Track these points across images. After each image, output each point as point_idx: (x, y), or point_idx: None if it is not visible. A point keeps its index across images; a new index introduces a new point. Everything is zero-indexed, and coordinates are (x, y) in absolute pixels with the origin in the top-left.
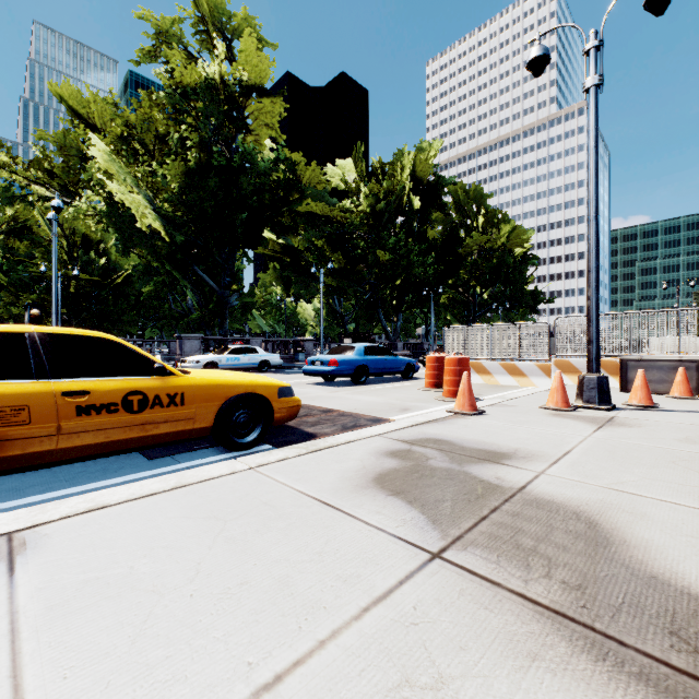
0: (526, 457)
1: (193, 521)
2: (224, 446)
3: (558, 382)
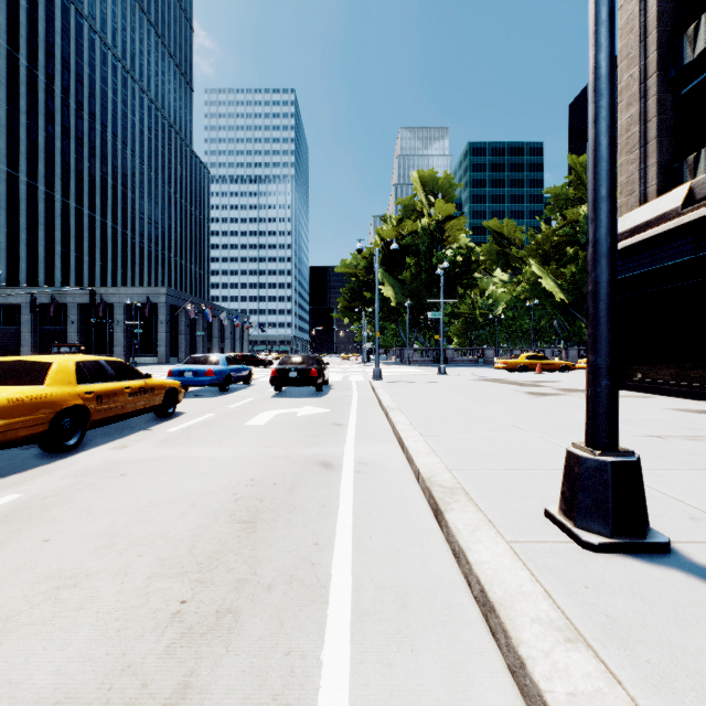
0: None
1: None
2: None
3: None
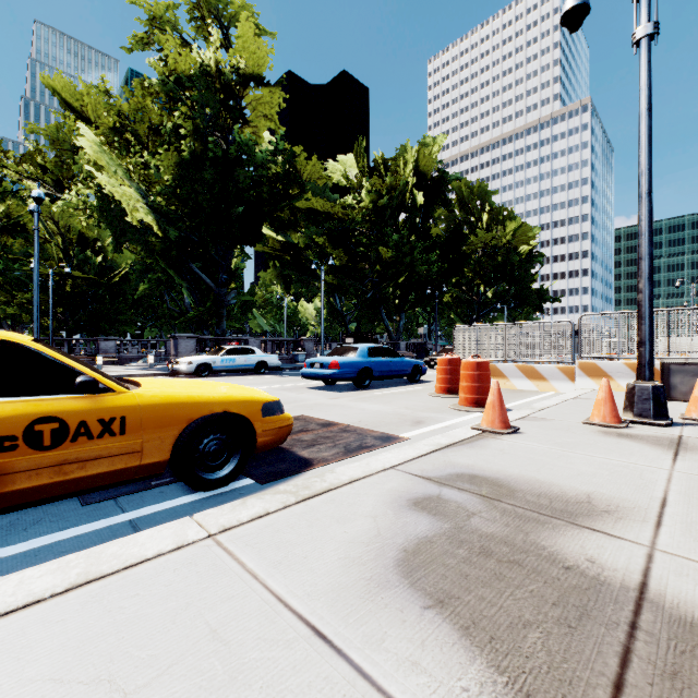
0: (610, 510)
1: (63, 695)
2: (186, 485)
3: (606, 392)
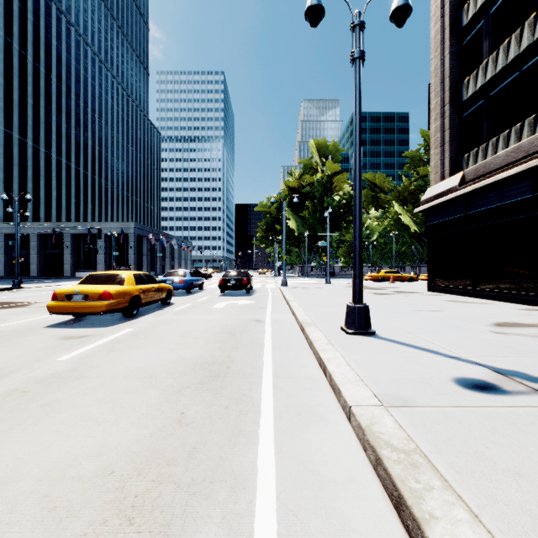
0: None
1: None
2: None
3: None
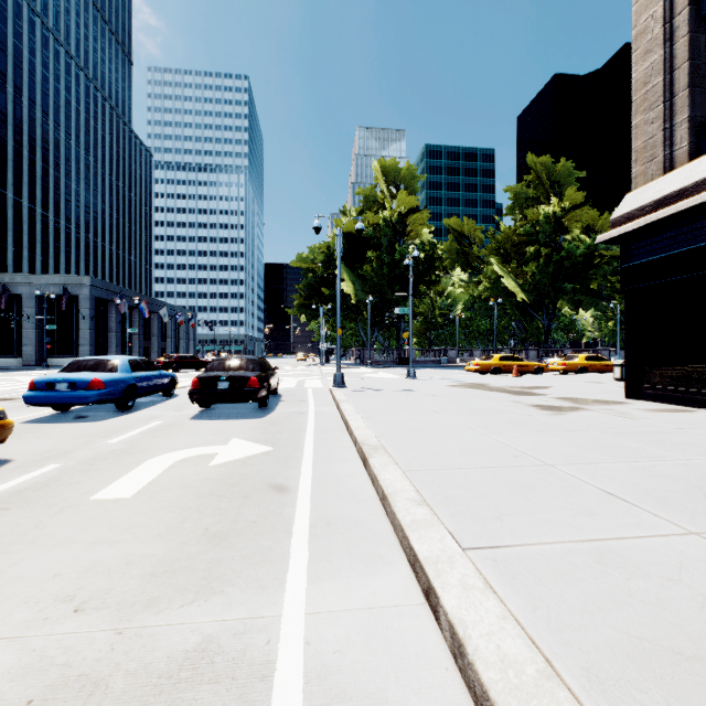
0: None
1: None
2: None
3: None
